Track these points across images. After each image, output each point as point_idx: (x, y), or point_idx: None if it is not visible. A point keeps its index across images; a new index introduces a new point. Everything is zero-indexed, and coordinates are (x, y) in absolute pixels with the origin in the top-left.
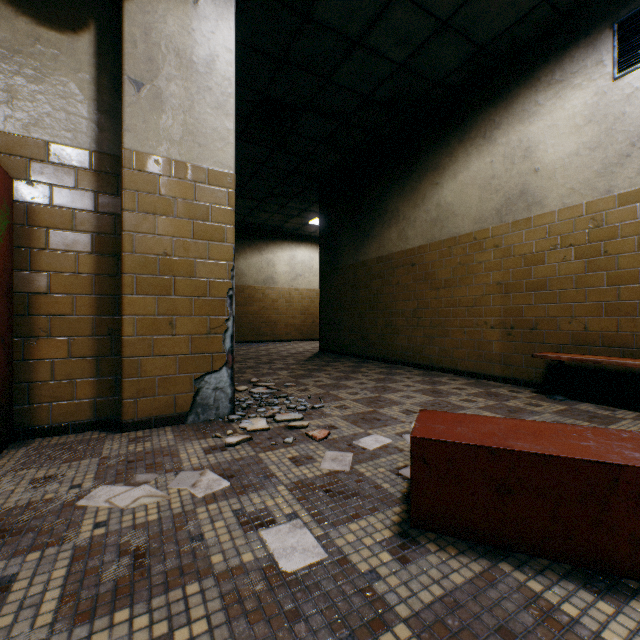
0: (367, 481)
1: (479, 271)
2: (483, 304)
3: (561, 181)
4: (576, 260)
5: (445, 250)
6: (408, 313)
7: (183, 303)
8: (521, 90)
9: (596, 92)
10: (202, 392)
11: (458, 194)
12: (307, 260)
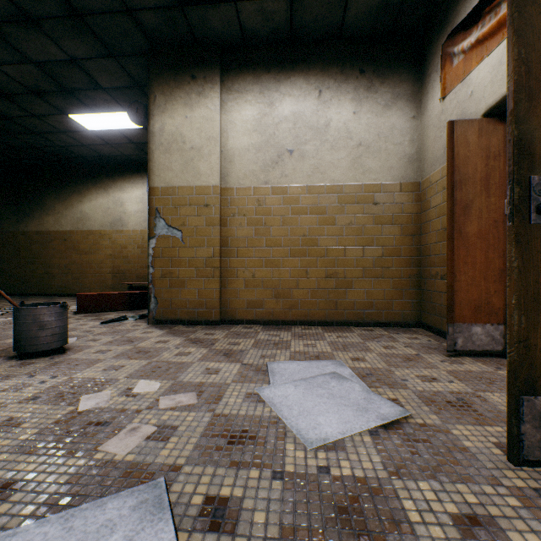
0: None
1: (103, 248)
2: (105, 263)
3: (133, 220)
4: (138, 249)
5: (86, 236)
6: (63, 266)
7: None
8: (120, 178)
9: (143, 193)
10: None
11: (93, 210)
12: None
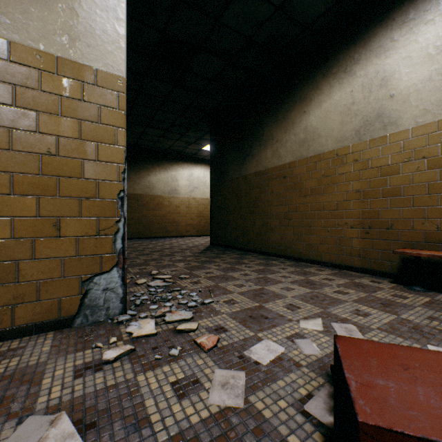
0: (268, 430)
1: (340, 181)
2: (344, 208)
3: (415, 103)
4: (429, 170)
5: (311, 165)
6: (280, 215)
7: (69, 204)
8: (378, 30)
9: None
10: (90, 294)
11: (322, 119)
12: (202, 177)
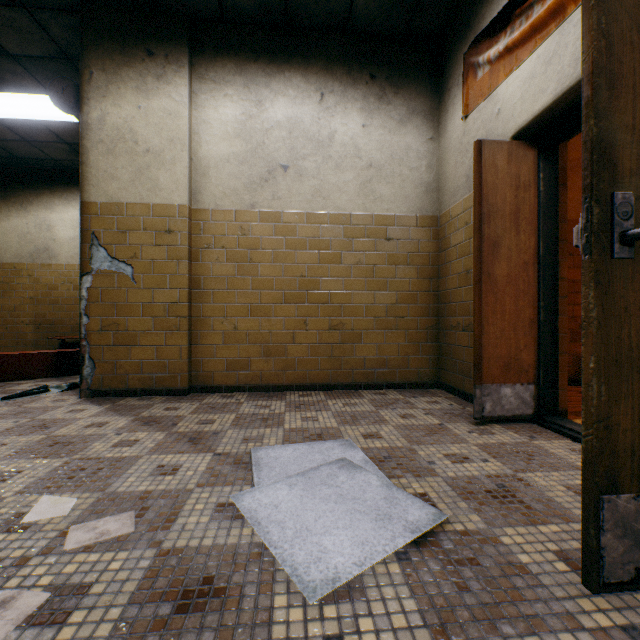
0: None
1: (19, 289)
2: (22, 310)
3: (68, 250)
4: (74, 291)
5: None
6: None
7: None
8: (47, 191)
9: None
10: None
11: (3, 234)
12: None
